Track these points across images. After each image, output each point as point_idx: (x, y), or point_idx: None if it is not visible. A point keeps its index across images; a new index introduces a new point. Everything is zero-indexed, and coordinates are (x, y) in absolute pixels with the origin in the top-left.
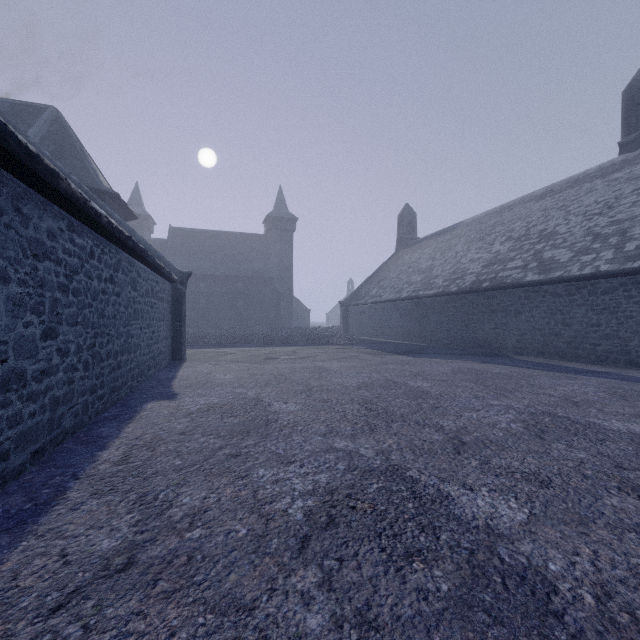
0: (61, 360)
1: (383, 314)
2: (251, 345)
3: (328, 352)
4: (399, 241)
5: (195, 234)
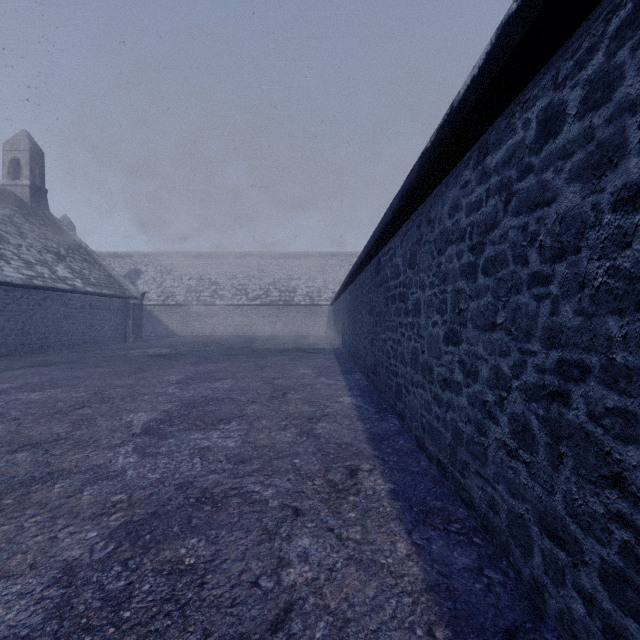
0: (466, 380)
1: None
2: None
3: None
4: None
5: None
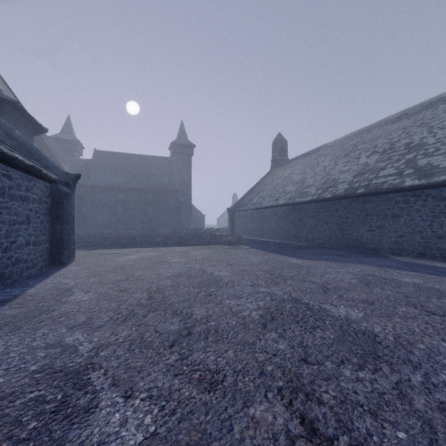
0: None
1: (263, 218)
2: (150, 245)
3: (218, 253)
4: (273, 162)
5: (115, 156)
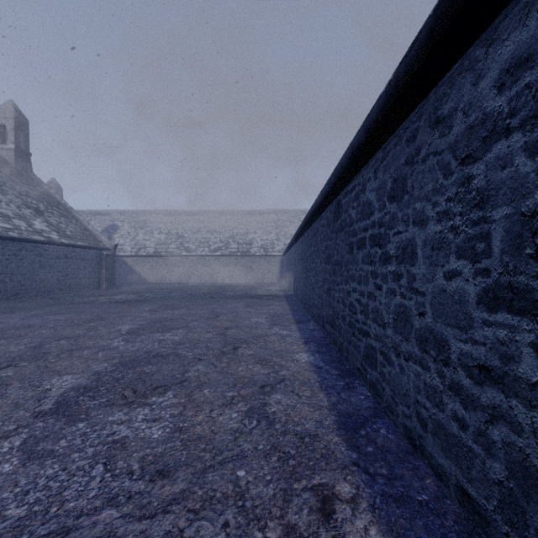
0: None
1: None
2: None
3: None
4: None
5: None
